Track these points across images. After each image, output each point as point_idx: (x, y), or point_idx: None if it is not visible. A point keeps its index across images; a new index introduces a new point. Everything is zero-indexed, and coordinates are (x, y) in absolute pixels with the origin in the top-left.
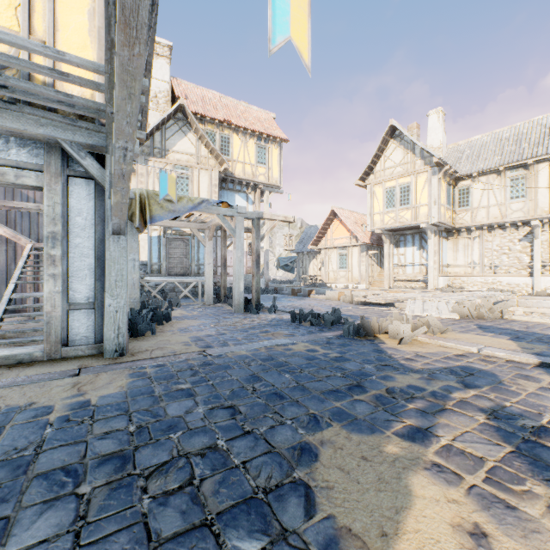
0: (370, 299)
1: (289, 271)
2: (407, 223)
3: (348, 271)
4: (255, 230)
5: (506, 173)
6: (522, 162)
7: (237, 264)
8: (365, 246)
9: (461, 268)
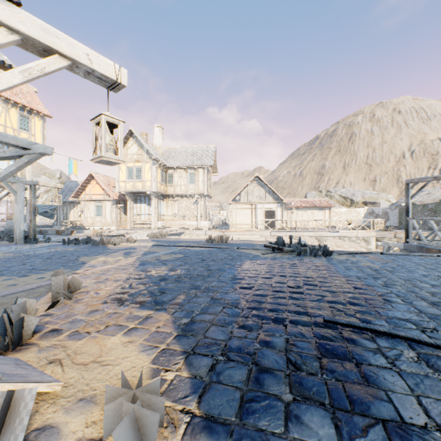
0: (112, 233)
1: (49, 217)
2: (140, 189)
3: (103, 217)
4: (33, 192)
5: (188, 170)
6: (193, 167)
7: (19, 213)
8: (116, 201)
9: (170, 217)
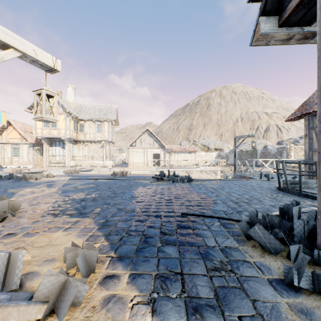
0: (31, 170)
1: None
2: (56, 136)
3: (20, 158)
4: None
5: (96, 122)
6: (100, 120)
7: None
8: (32, 144)
9: (81, 157)
